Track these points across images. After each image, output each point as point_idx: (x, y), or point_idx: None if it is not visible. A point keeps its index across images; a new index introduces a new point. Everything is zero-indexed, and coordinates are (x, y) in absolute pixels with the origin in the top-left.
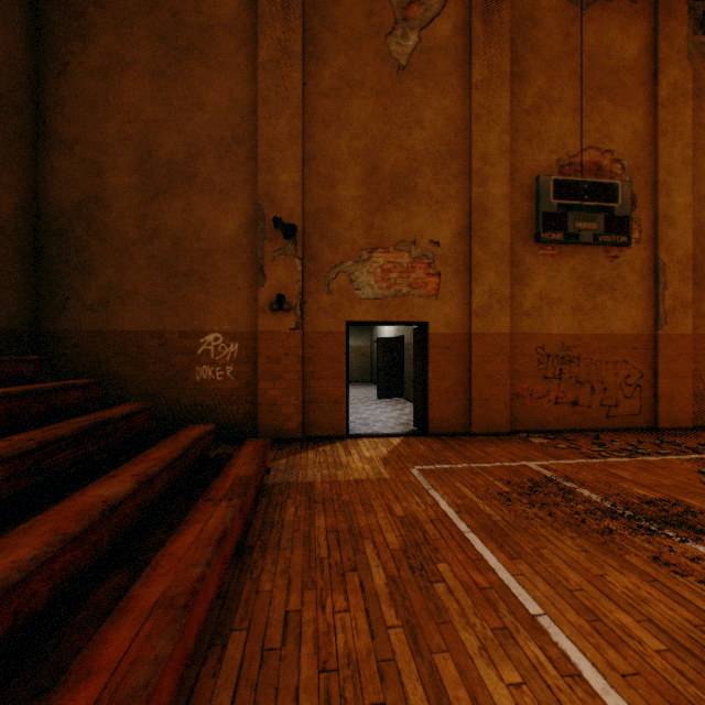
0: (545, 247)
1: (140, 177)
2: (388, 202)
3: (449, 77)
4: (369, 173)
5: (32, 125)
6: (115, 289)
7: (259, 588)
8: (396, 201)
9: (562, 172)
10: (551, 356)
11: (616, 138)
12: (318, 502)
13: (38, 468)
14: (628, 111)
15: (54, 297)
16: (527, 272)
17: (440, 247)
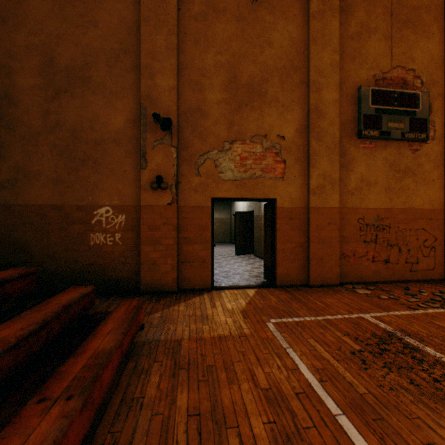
0: (365, 141)
1: (43, 79)
2: (245, 104)
3: (292, 8)
4: (230, 81)
5: None
6: (22, 170)
7: None
8: (251, 103)
9: (377, 84)
10: (369, 225)
11: (417, 59)
12: (183, 368)
13: None
14: (426, 40)
15: None
16: (351, 161)
17: (285, 140)
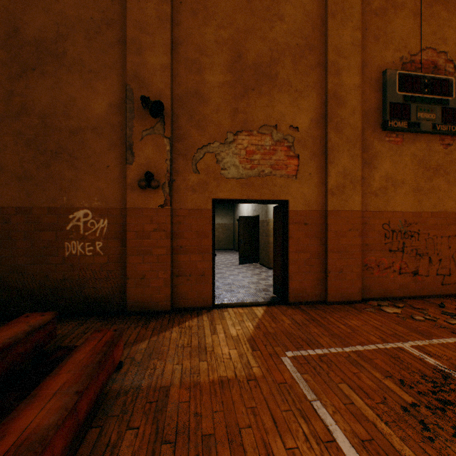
0: (390, 134)
1: (6, 54)
2: (251, 88)
3: None
4: (234, 61)
5: None
6: None
7: None
8: (259, 87)
9: (404, 68)
10: (395, 231)
11: (449, 41)
12: (167, 441)
13: None
14: None
15: None
16: (375, 156)
17: (298, 131)
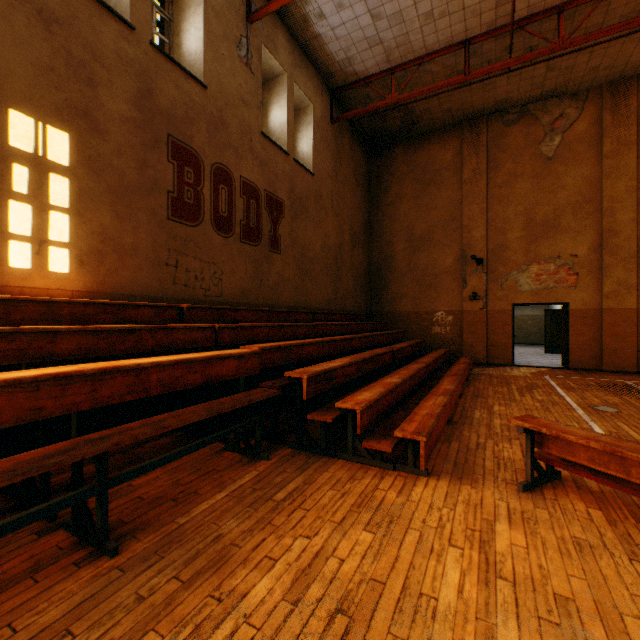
0: None
1: (408, 245)
2: (539, 236)
3: (585, 155)
4: (526, 222)
5: (368, 231)
6: (397, 293)
7: (475, 384)
8: (544, 235)
9: None
10: None
11: None
12: (494, 377)
13: (412, 350)
14: None
15: (375, 298)
16: None
17: (577, 258)
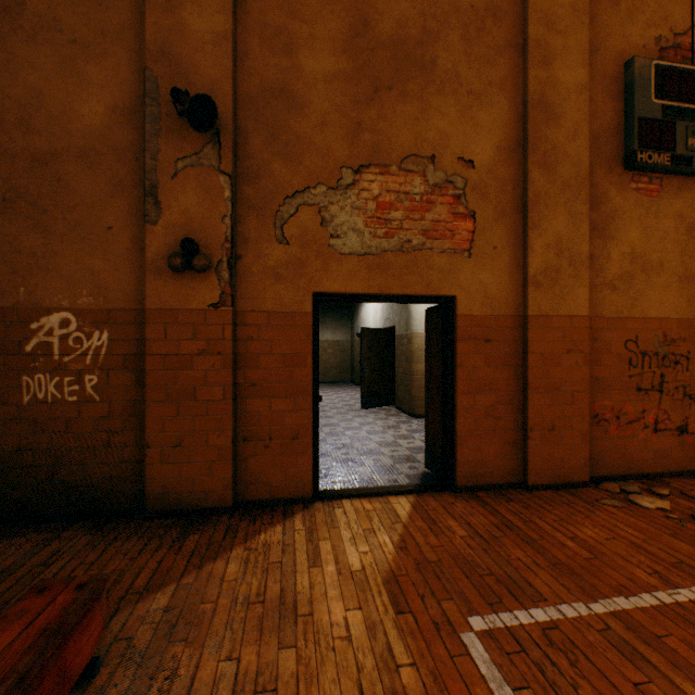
0: (639, 177)
1: None
2: (387, 85)
3: None
4: (355, 32)
5: None
6: None
7: None
8: (401, 84)
9: (664, 58)
10: (647, 354)
11: None
12: None
13: None
14: None
15: None
16: (611, 217)
17: (474, 168)
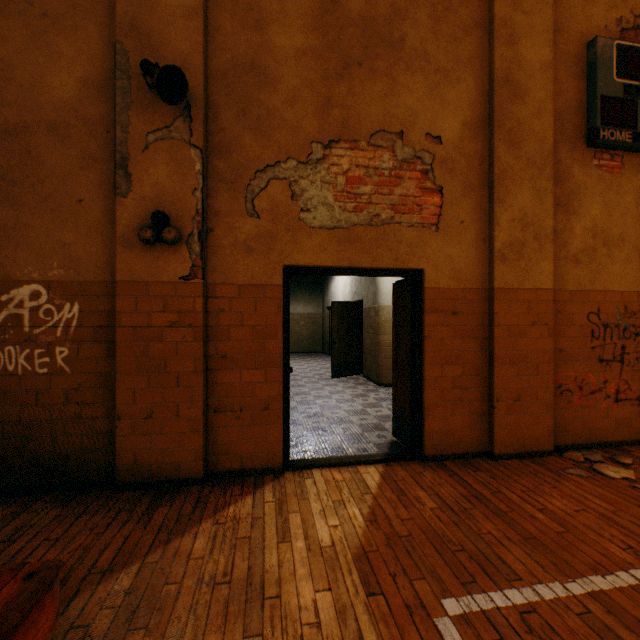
0: (601, 154)
1: None
2: (357, 62)
3: None
4: (325, 9)
5: None
6: None
7: None
8: (370, 61)
9: (625, 38)
10: (609, 326)
11: None
12: None
13: None
14: None
15: None
16: (574, 193)
17: (442, 144)
